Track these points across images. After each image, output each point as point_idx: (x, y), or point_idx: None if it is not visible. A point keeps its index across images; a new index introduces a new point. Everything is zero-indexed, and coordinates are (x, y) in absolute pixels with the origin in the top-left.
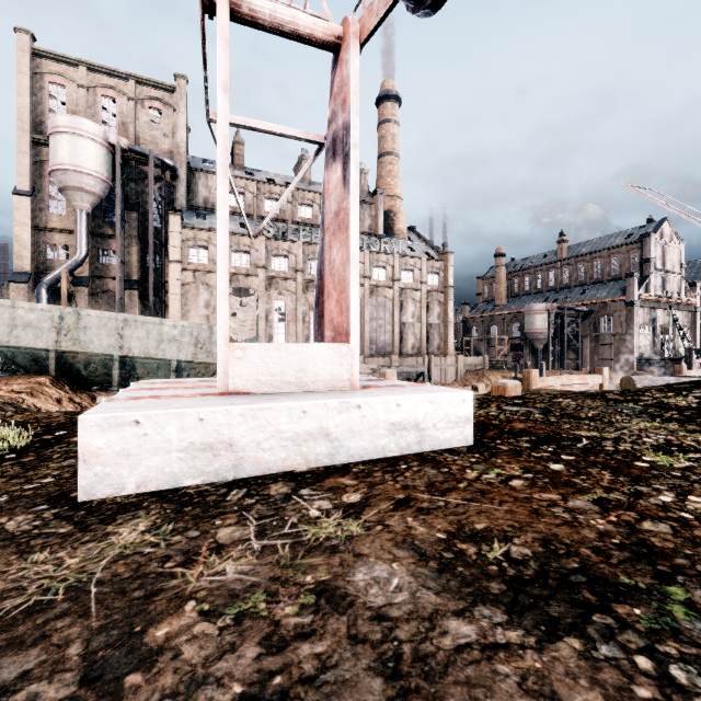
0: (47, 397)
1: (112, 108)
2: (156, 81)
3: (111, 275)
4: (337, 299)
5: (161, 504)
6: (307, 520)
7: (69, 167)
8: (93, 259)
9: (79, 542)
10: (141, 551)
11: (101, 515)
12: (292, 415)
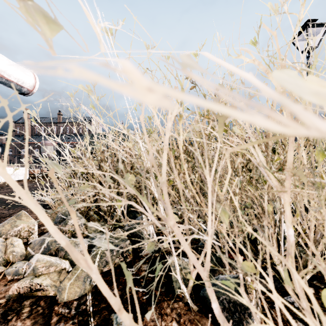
0: None
1: None
2: None
3: None
4: None
5: None
6: (2, 184)
7: None
8: None
9: None
10: None
11: None
12: None
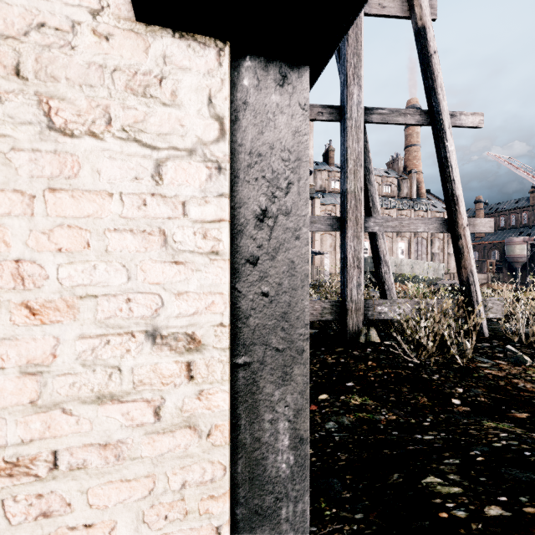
0: None
1: None
2: None
3: None
4: None
5: None
6: None
7: None
8: None
9: None
10: None
11: None
12: None
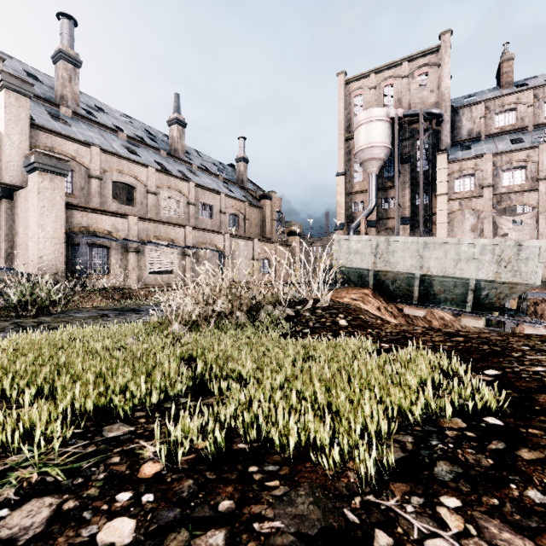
0: (371, 305)
1: (390, 93)
2: (423, 51)
3: (389, 216)
4: None
5: None
6: None
7: (365, 146)
8: (378, 206)
9: None
10: None
11: None
12: None
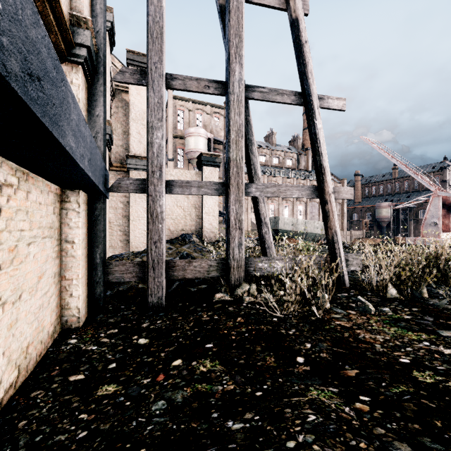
0: None
1: (200, 119)
2: (218, 105)
3: None
4: (444, 227)
5: None
6: None
7: (197, 150)
8: None
9: None
10: None
11: None
12: None
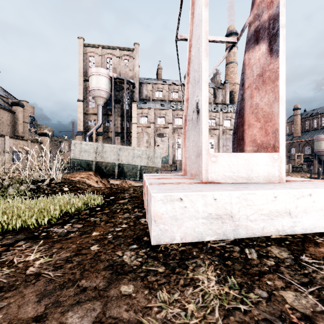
0: (93, 180)
1: (110, 62)
2: (126, 48)
3: (110, 131)
4: (261, 127)
5: (205, 255)
6: None
7: (96, 88)
8: (104, 124)
9: (180, 285)
10: (237, 307)
11: (174, 259)
12: (268, 199)
